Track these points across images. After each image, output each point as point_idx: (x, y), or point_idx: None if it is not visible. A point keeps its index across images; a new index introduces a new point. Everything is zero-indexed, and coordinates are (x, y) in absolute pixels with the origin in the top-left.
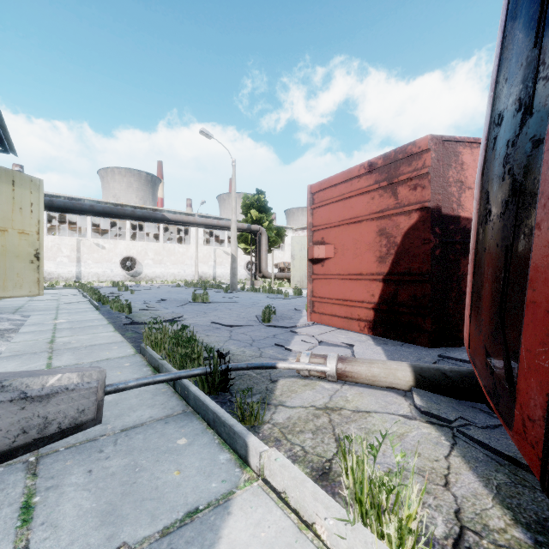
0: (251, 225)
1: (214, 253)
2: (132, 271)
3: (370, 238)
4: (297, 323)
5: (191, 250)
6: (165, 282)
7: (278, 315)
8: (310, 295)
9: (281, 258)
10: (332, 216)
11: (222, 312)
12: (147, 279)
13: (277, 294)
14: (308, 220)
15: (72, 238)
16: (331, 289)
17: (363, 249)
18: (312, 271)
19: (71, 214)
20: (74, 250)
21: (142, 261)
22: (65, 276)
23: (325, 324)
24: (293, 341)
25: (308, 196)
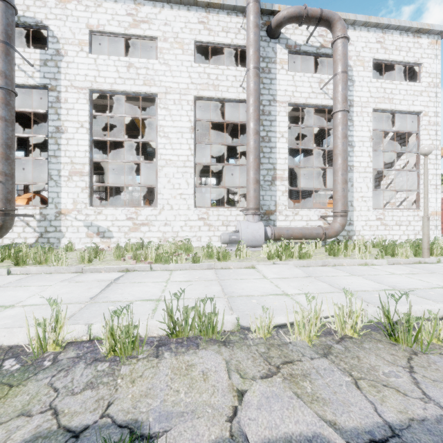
0: None
1: None
2: None
3: None
4: None
5: None
6: None
7: None
8: None
9: None
10: None
11: None
12: None
13: None
14: None
15: None
16: None
17: None
18: None
19: None
20: None
21: None
22: None
23: None
24: None
25: None
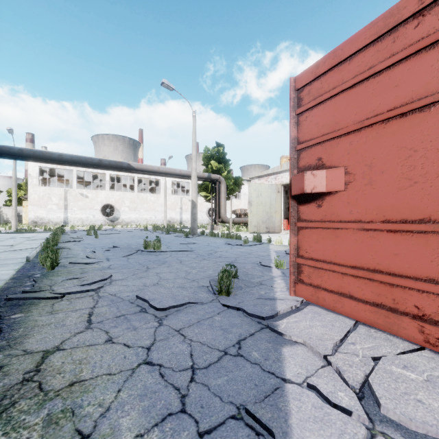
0: (211, 174)
1: (181, 201)
2: (111, 217)
3: None
4: (275, 304)
5: (161, 198)
6: (138, 226)
7: (240, 276)
8: (293, 254)
9: (238, 206)
10: (341, 116)
11: (168, 268)
12: (124, 223)
13: (236, 239)
14: (291, 134)
15: (60, 188)
16: (339, 247)
17: (433, 165)
18: (298, 215)
19: (60, 169)
20: (62, 198)
21: (120, 208)
22: (54, 221)
23: (326, 307)
24: (292, 396)
25: (291, 94)
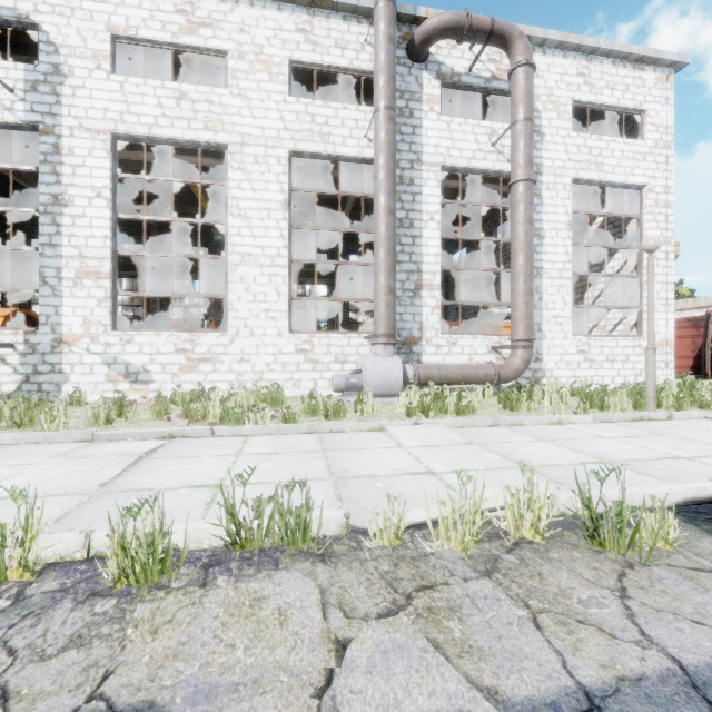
0: None
1: None
2: None
3: (688, 344)
4: None
5: None
6: None
7: None
8: None
9: None
10: None
11: None
12: None
13: None
14: None
15: None
16: None
17: (685, 348)
18: None
19: None
20: None
21: None
22: None
23: None
24: None
25: None
